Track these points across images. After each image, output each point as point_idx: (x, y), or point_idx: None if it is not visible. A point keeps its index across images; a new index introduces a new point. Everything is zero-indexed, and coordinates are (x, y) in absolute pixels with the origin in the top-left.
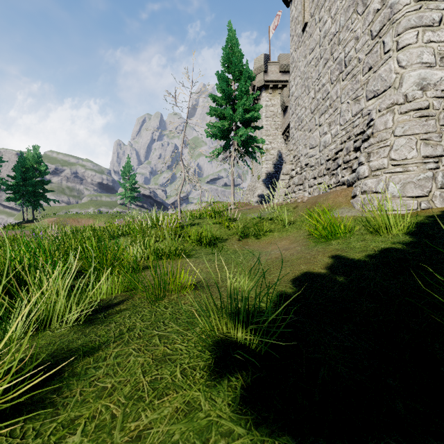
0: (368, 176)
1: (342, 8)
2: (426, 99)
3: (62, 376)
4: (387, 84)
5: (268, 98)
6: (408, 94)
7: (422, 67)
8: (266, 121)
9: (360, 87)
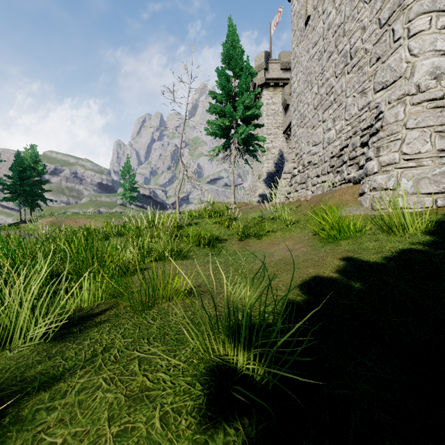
0: (378, 172)
1: None
2: (440, 89)
3: (0, 422)
4: (397, 74)
5: (269, 96)
6: (420, 83)
7: (436, 55)
8: (267, 120)
9: (367, 79)
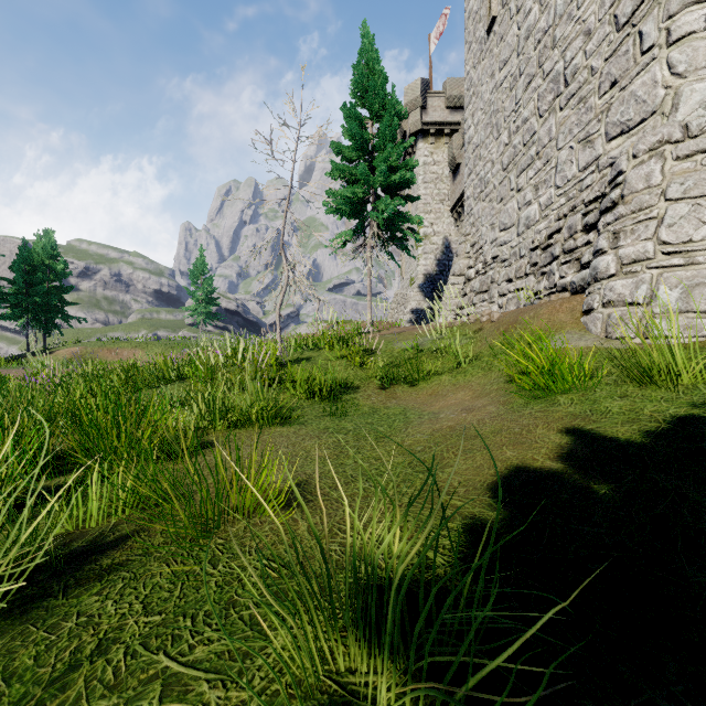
0: (616, 274)
1: None
2: None
3: None
4: (648, 108)
5: (427, 151)
6: (690, 122)
7: None
8: (425, 189)
9: (594, 119)
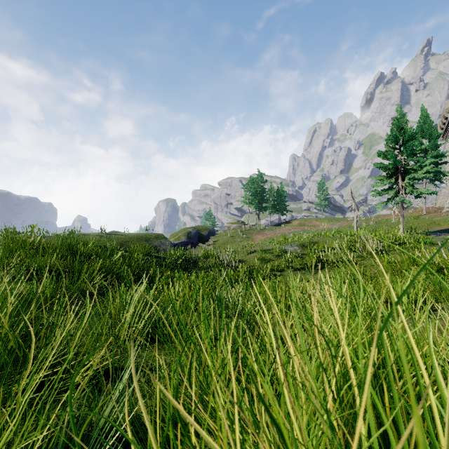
0: None
1: None
2: None
3: None
4: None
5: None
6: None
7: None
8: None
9: None
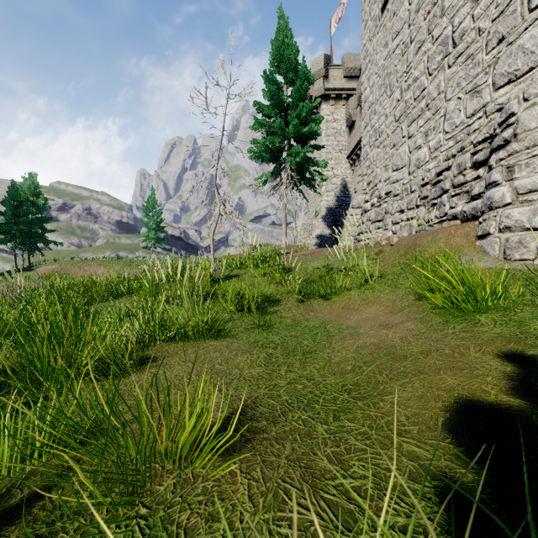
0: (512, 203)
1: None
2: None
3: None
4: (536, 58)
5: (329, 111)
6: None
7: None
8: (327, 141)
9: (481, 72)
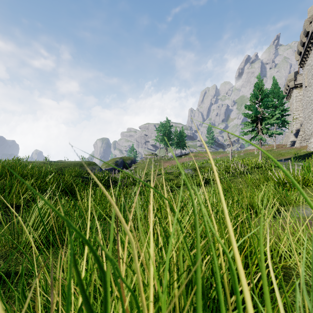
0: (309, 143)
1: (312, 95)
2: None
3: None
4: None
5: (297, 92)
6: None
7: None
8: (296, 104)
9: None
